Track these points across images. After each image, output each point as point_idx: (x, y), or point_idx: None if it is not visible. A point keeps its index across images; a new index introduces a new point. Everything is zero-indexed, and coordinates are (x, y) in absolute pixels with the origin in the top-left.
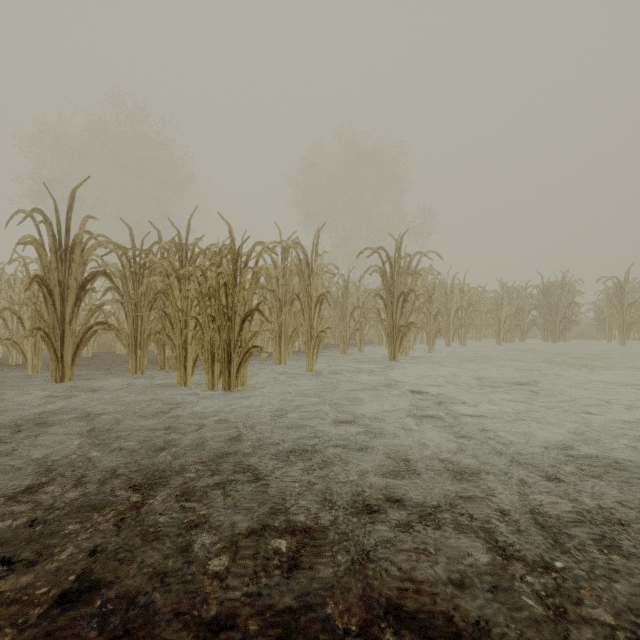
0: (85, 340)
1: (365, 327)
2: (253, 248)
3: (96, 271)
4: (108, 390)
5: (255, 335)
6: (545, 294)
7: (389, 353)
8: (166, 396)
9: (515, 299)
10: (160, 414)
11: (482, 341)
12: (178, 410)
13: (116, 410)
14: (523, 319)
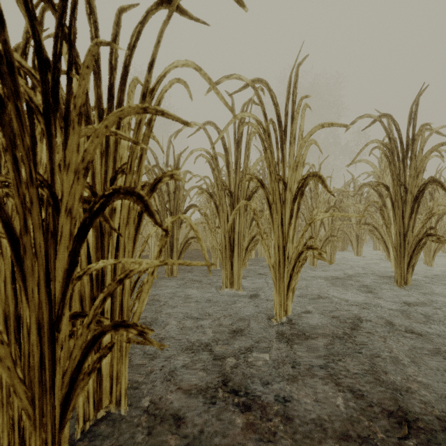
0: None
1: (337, 232)
2: (141, 22)
3: None
4: None
5: (120, 282)
6: None
7: (397, 274)
8: None
9: None
10: None
11: None
12: None
13: None
14: None
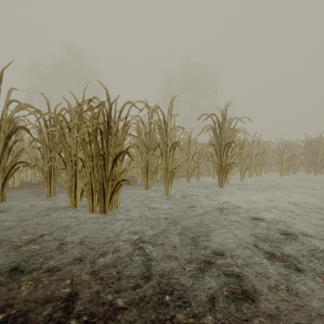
0: (11, 174)
1: (200, 165)
2: (124, 106)
3: (18, 126)
4: (19, 210)
5: (123, 171)
6: (308, 146)
7: (218, 182)
8: (55, 218)
9: (290, 149)
10: (33, 241)
11: (268, 174)
12: (52, 236)
13: (2, 235)
14: (295, 161)
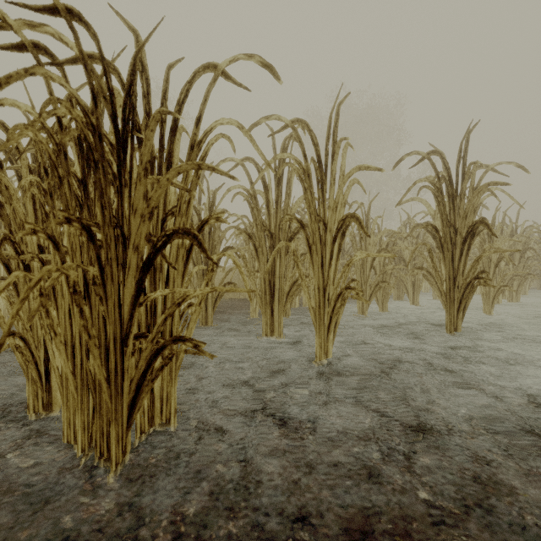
0: None
1: (390, 278)
2: (190, 82)
3: None
4: None
5: (179, 305)
6: None
7: (447, 321)
8: None
9: None
10: None
11: (526, 295)
12: None
13: None
14: None
